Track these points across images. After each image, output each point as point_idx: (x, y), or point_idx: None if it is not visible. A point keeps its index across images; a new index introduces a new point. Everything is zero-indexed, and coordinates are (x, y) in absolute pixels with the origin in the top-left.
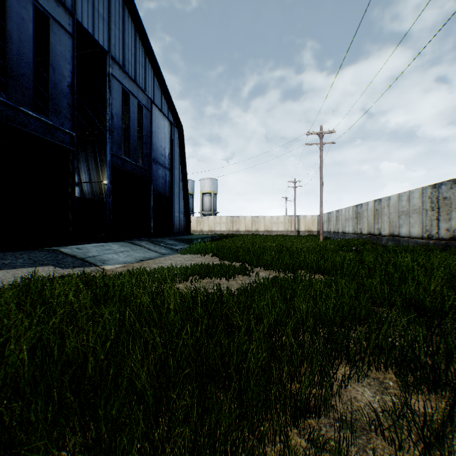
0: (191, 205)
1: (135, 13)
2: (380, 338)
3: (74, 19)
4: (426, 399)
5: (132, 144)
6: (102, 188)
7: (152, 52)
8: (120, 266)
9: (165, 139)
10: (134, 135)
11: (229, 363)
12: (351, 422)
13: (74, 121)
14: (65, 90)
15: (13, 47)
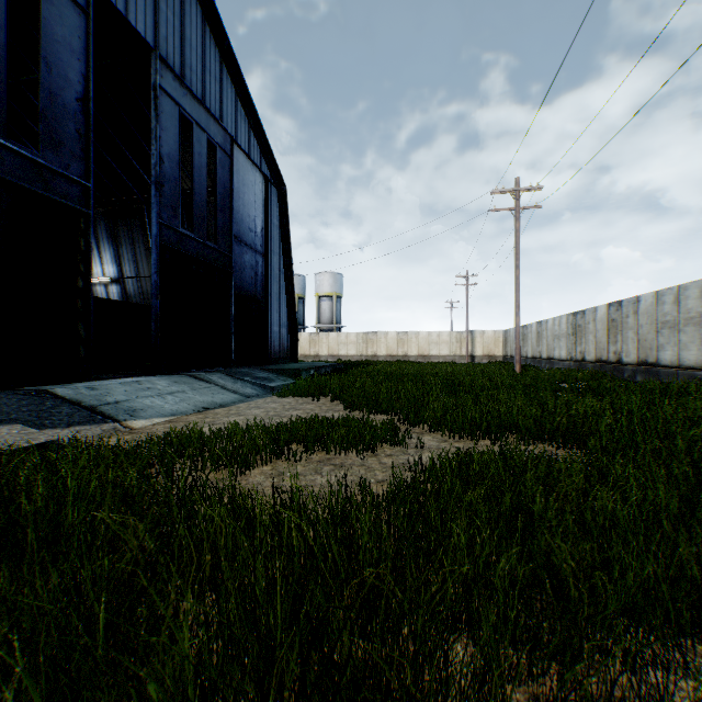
0: (301, 315)
1: None
2: None
3: None
4: None
5: (198, 210)
6: None
7: (232, 56)
8: (162, 420)
9: (256, 204)
10: (201, 194)
11: None
12: None
13: (89, 162)
14: (70, 106)
15: None
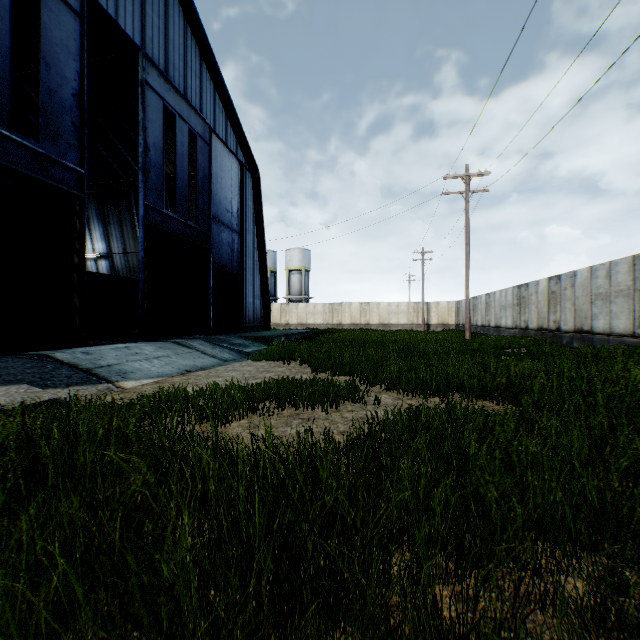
0: (272, 287)
1: None
2: None
3: None
4: None
5: (180, 193)
6: None
7: (211, 55)
8: (150, 381)
9: (232, 187)
10: (183, 179)
11: None
12: None
13: (83, 151)
14: (67, 102)
15: None
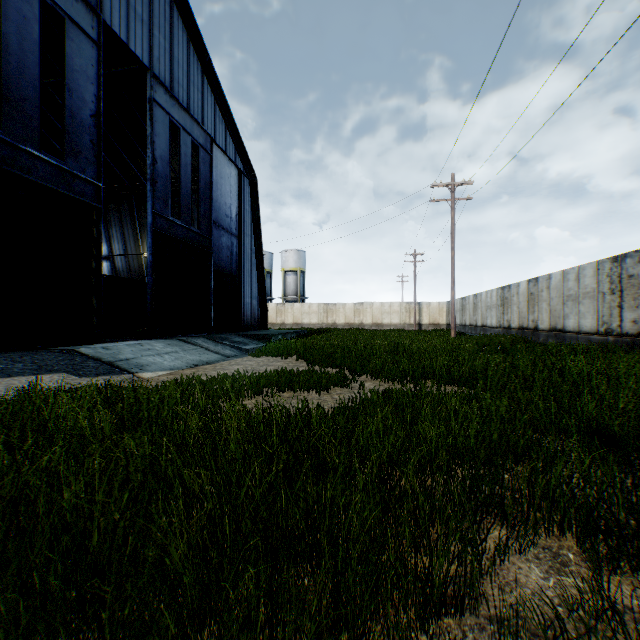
0: (268, 288)
1: (188, 14)
2: (551, 485)
3: (100, 20)
4: (629, 583)
5: (184, 201)
6: (142, 263)
7: (212, 69)
8: (164, 373)
9: (231, 193)
10: (186, 187)
11: (318, 525)
12: (517, 629)
13: (100, 166)
14: (86, 122)
15: (10, 58)
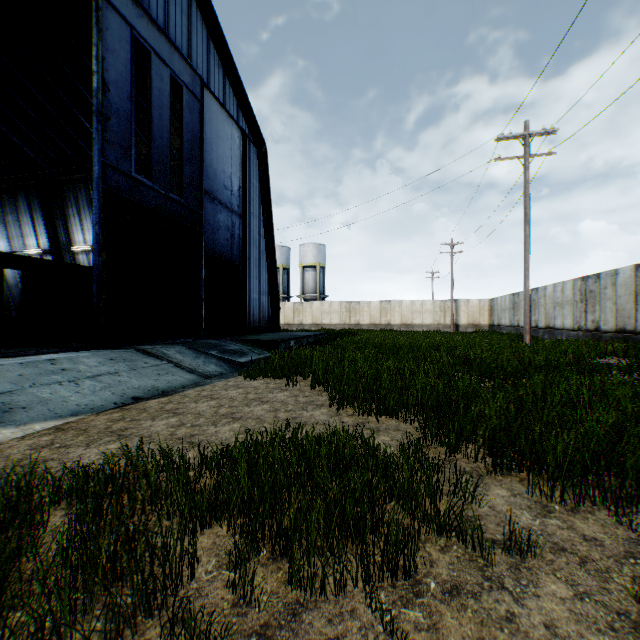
0: (285, 285)
1: None
2: None
3: None
4: None
5: (158, 155)
6: None
7: None
8: (48, 426)
9: (232, 160)
10: (162, 138)
11: None
12: None
13: None
14: None
15: None
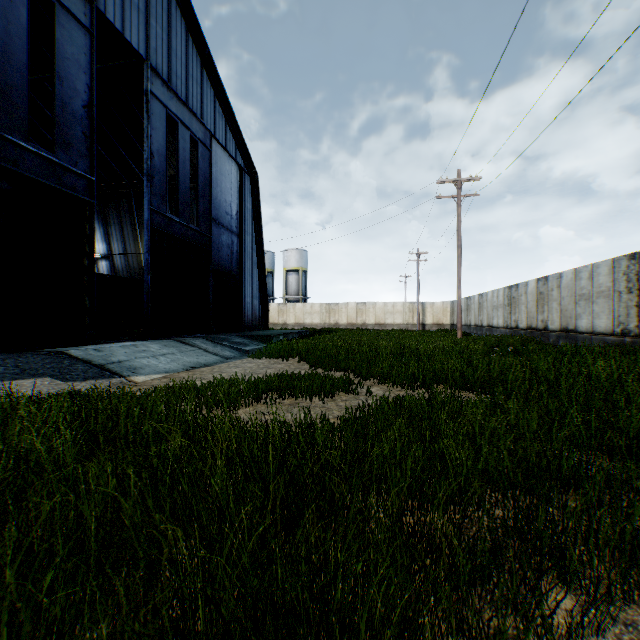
0: (270, 287)
1: (187, 5)
2: (627, 534)
3: (93, 7)
4: None
5: (183, 197)
6: (141, 262)
7: (211, 63)
8: (158, 376)
9: (232, 190)
10: (185, 183)
11: (326, 598)
12: None
13: (93, 159)
14: (78, 113)
15: None
